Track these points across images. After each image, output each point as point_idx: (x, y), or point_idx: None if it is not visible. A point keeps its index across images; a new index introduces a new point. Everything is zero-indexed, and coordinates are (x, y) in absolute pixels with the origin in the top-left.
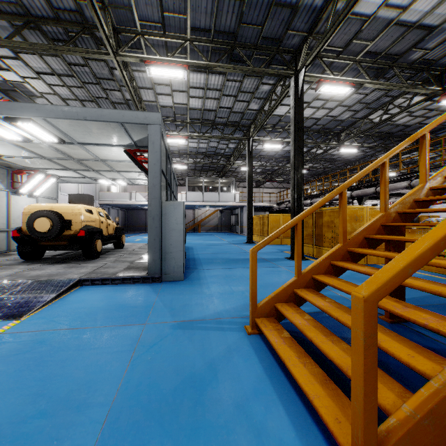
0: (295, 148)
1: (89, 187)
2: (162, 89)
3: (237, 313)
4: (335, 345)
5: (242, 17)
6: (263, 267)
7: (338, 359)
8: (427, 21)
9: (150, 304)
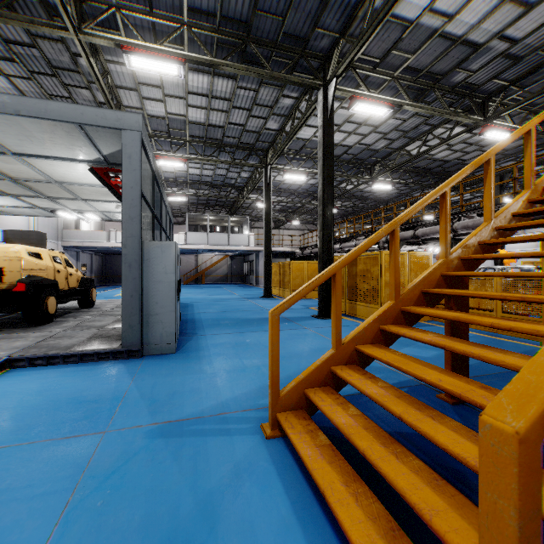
0: (324, 178)
1: (47, 223)
2: (149, 92)
3: (250, 403)
4: (402, 464)
5: (258, 1)
6: (284, 330)
7: (412, 493)
8: (473, 36)
9: (118, 394)
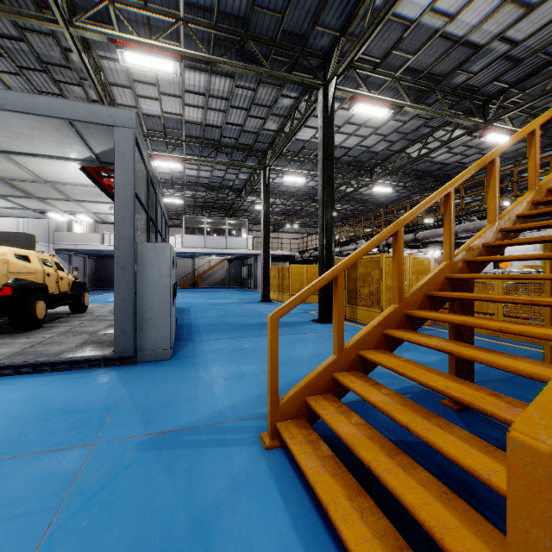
0: (323, 180)
1: (38, 225)
2: (144, 90)
3: (248, 411)
4: (409, 477)
5: None
6: (284, 335)
7: (421, 508)
8: (474, 37)
9: (110, 403)
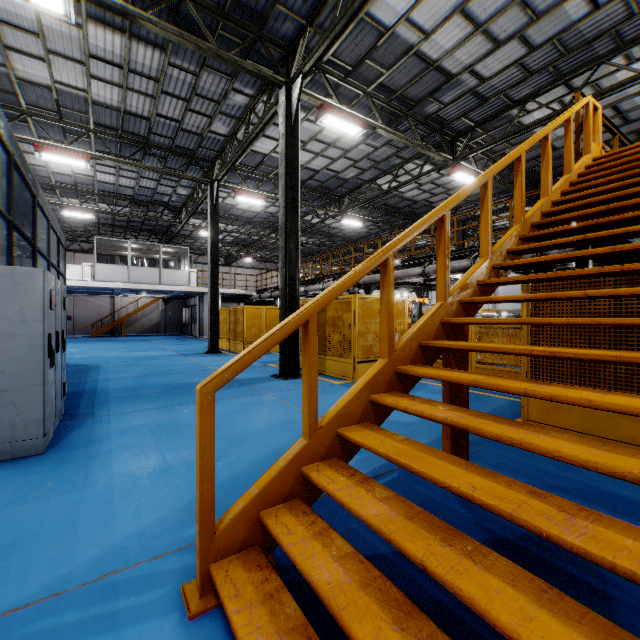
0: (286, 201)
1: None
2: (19, 40)
3: (167, 539)
4: None
5: None
6: (234, 398)
7: None
8: (447, 63)
9: None
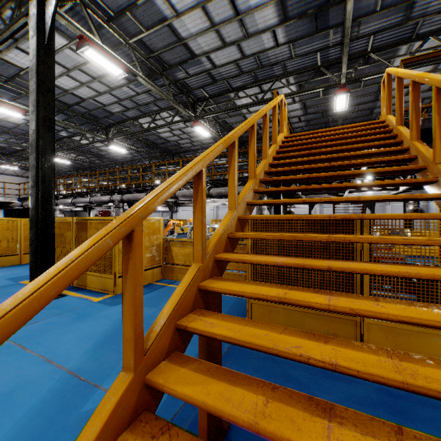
0: (38, 119)
1: None
2: None
3: None
4: None
5: None
6: None
7: None
8: (192, 44)
9: None
